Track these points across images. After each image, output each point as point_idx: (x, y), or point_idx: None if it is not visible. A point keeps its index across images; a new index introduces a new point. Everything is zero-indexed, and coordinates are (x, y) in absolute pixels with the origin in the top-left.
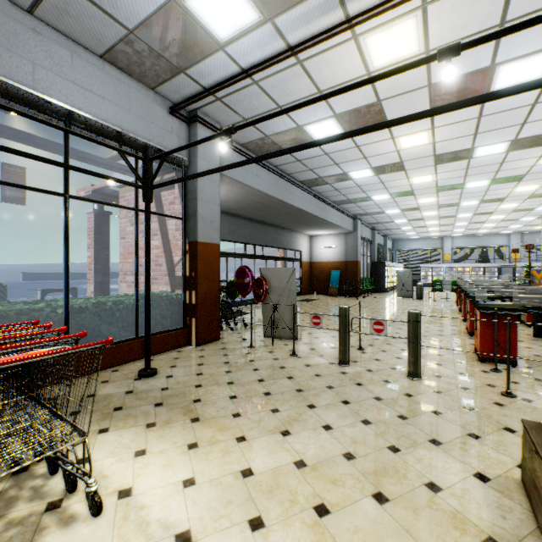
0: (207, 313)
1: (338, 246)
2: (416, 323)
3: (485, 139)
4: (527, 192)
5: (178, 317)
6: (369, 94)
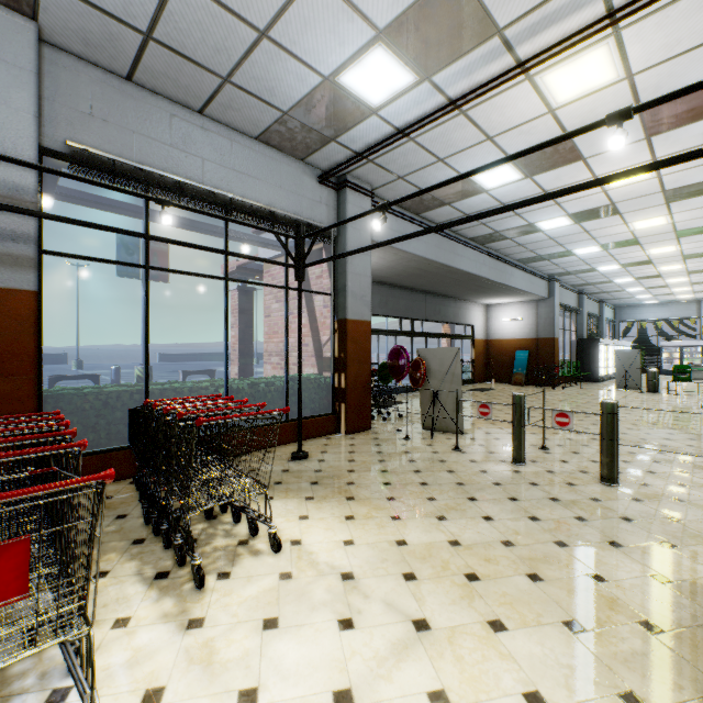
0: (358, 399)
1: (525, 317)
2: (611, 415)
3: None
4: None
5: (326, 401)
6: (554, 132)
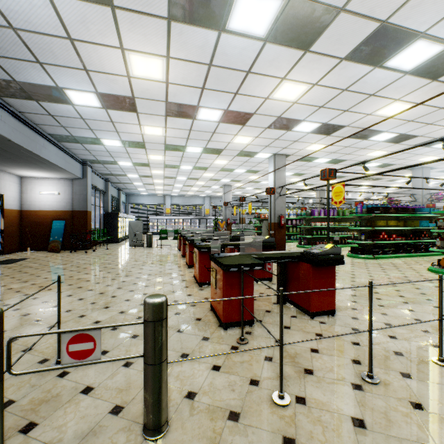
0: None
1: (63, 192)
2: (160, 323)
3: (209, 99)
4: (220, 166)
5: None
6: None
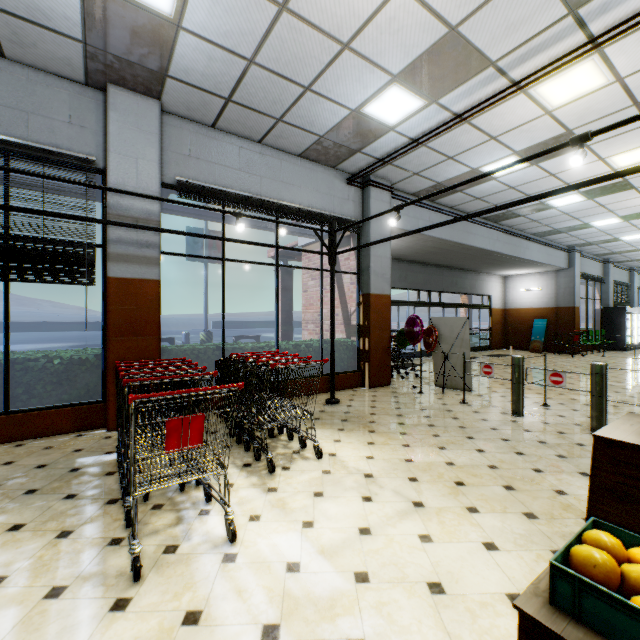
0: (379, 359)
1: (544, 287)
2: (599, 375)
3: None
4: None
5: (353, 361)
6: (554, 128)
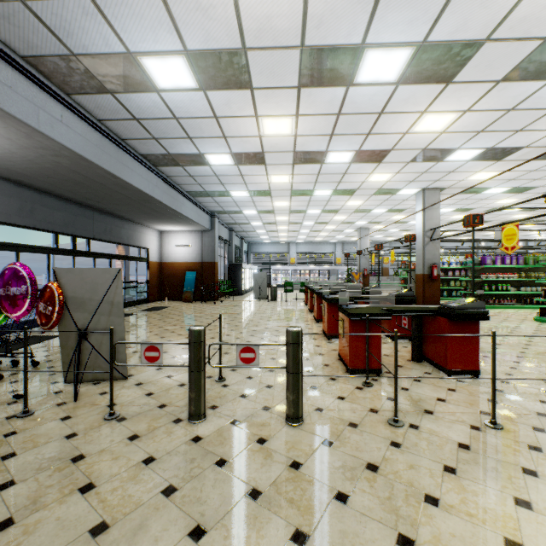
0: None
1: (194, 244)
2: (297, 345)
3: (338, 143)
4: (354, 207)
5: None
6: (233, 30)
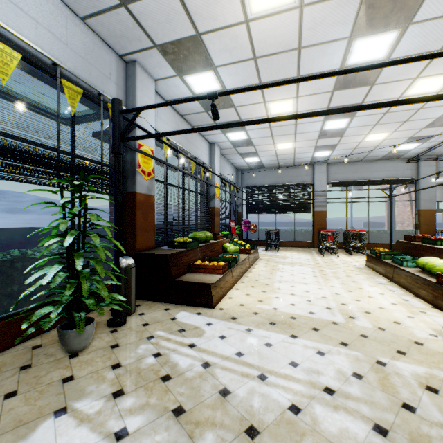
0: None
1: None
2: None
3: None
4: None
5: None
6: None
